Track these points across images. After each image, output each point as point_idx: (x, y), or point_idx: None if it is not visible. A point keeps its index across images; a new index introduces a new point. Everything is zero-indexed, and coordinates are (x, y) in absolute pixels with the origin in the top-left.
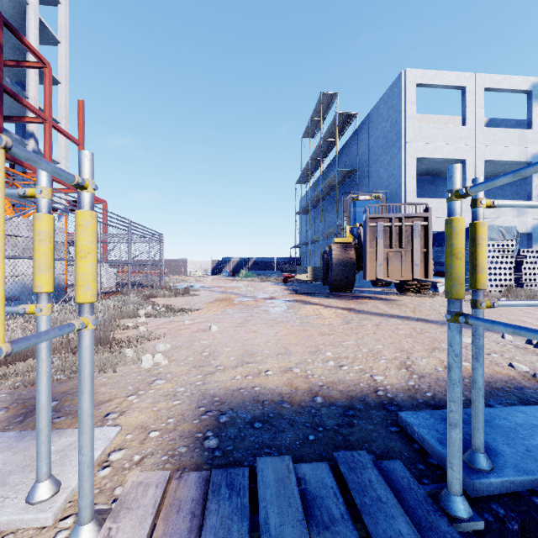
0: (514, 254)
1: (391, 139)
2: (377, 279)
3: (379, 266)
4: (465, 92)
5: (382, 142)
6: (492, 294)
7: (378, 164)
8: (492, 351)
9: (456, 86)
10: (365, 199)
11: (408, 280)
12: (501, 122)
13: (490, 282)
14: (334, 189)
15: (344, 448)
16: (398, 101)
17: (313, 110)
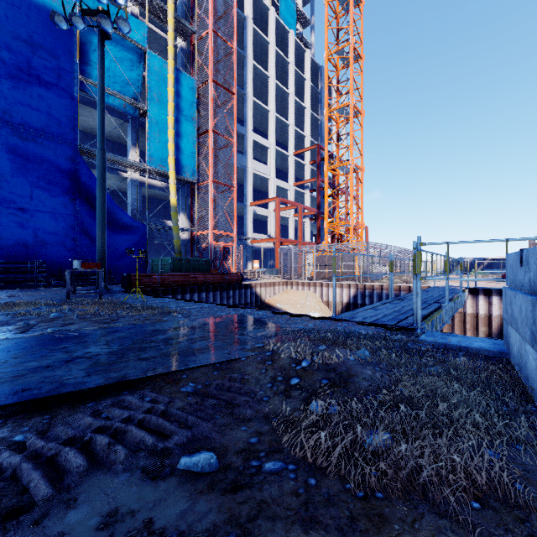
0: None
1: None
2: None
3: None
4: None
5: None
6: None
7: None
8: None
9: None
10: None
11: None
12: None
13: None
14: None
15: None
16: None
17: None
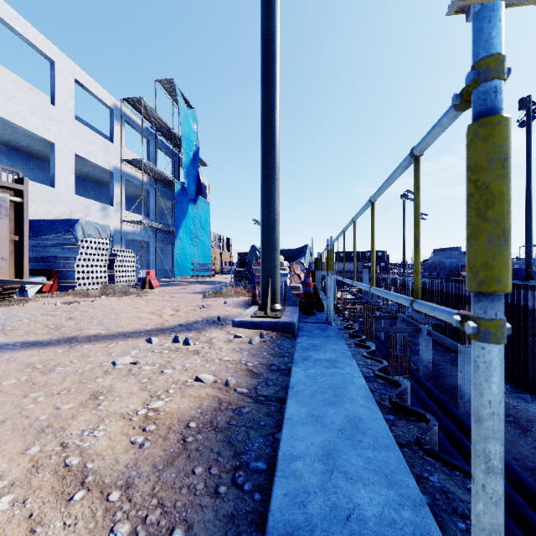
0: (108, 252)
1: None
2: None
3: None
4: (55, 68)
5: None
6: (92, 293)
7: None
8: (161, 366)
9: (45, 53)
10: None
11: None
12: (86, 125)
13: (88, 280)
14: None
15: None
16: None
17: None
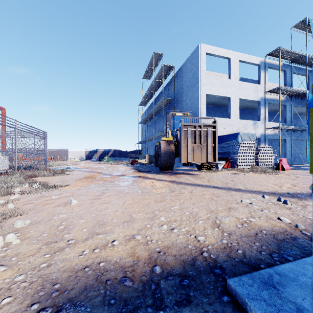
0: (254, 148)
1: (193, 83)
2: (188, 162)
3: (189, 154)
4: (230, 61)
5: (188, 84)
6: (245, 170)
7: (186, 96)
8: (263, 208)
9: (226, 57)
10: (179, 115)
11: (204, 162)
12: (245, 80)
13: (244, 163)
14: (161, 110)
15: None
16: (197, 61)
17: (149, 62)
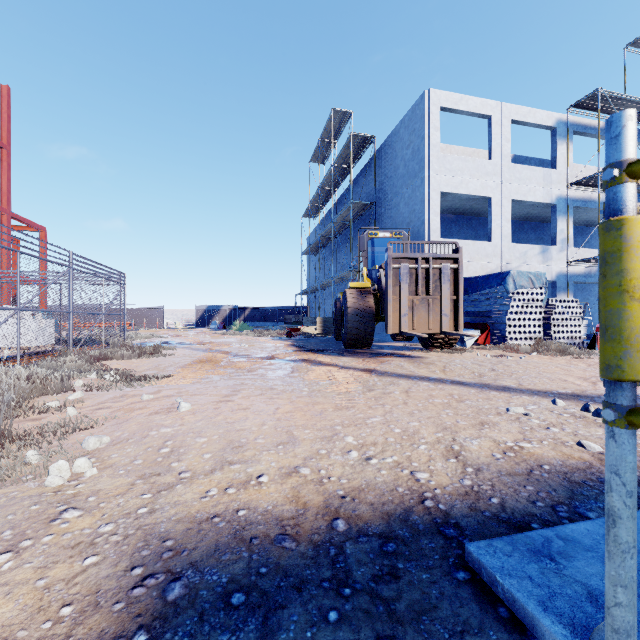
0: (543, 303)
1: (413, 169)
2: (402, 332)
3: (403, 316)
4: (491, 122)
5: (402, 172)
6: (522, 348)
7: (398, 197)
8: (550, 424)
9: (482, 114)
10: (385, 237)
11: (435, 333)
12: (525, 160)
13: (520, 335)
14: (347, 225)
15: (390, 634)
16: (421, 125)
17: (324, 129)
